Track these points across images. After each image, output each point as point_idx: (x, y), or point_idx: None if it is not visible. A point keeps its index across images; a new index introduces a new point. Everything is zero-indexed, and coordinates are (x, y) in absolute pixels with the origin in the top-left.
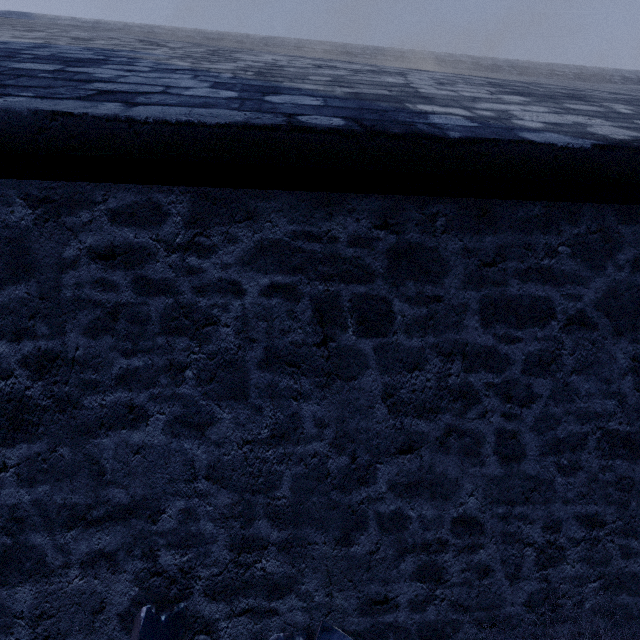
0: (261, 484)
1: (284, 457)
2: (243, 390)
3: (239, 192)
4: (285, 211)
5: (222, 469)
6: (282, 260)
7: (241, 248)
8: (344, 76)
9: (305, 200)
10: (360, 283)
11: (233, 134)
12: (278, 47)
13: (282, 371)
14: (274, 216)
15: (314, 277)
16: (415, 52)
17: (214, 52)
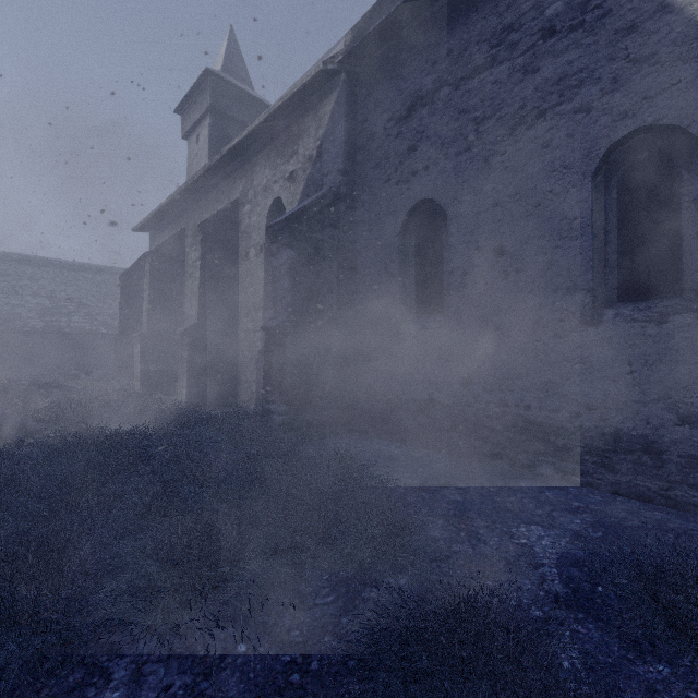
0: None
1: None
2: None
3: None
4: None
5: None
6: None
7: None
8: (10, 310)
9: (0, 334)
10: (7, 340)
11: None
12: None
13: None
14: None
15: (1, 340)
16: (58, 260)
17: None
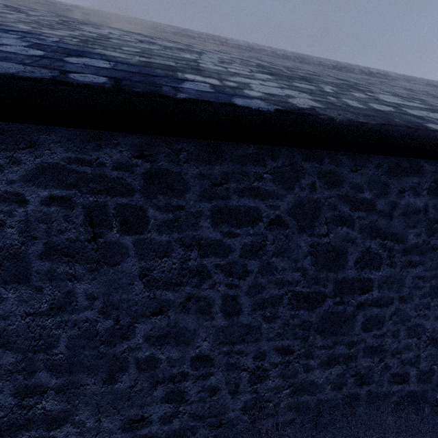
0: (42, 345)
1: (61, 324)
2: (26, 275)
3: (25, 126)
4: (63, 142)
5: (7, 336)
6: (59, 178)
7: (24, 169)
8: (153, 50)
9: (80, 135)
10: (122, 196)
11: (2, 82)
12: (138, 25)
13: (59, 260)
14: (53, 146)
15: (86, 191)
16: (234, 40)
17: (64, 22)
